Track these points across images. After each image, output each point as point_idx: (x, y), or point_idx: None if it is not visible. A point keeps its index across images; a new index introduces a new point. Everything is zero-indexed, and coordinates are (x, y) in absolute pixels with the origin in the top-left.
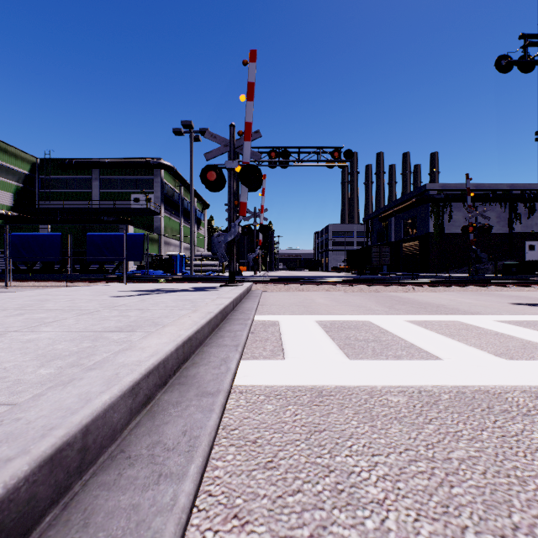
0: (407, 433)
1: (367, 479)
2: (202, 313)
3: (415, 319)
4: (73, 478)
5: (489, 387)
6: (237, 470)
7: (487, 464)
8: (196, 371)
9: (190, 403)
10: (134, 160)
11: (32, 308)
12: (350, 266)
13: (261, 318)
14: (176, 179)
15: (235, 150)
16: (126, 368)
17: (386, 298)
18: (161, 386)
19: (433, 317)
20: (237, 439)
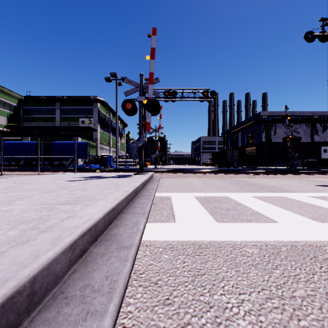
0: (261, 276)
1: (237, 313)
2: (121, 192)
3: (257, 195)
4: (22, 317)
5: (312, 242)
6: (144, 306)
7: (322, 301)
8: (117, 231)
9: (112, 255)
10: (81, 97)
11: (13, 189)
12: (213, 162)
13: (160, 194)
14: (107, 109)
15: (143, 90)
16: (68, 231)
17: (237, 182)
18: (93, 242)
19: (268, 194)
20: (144, 281)
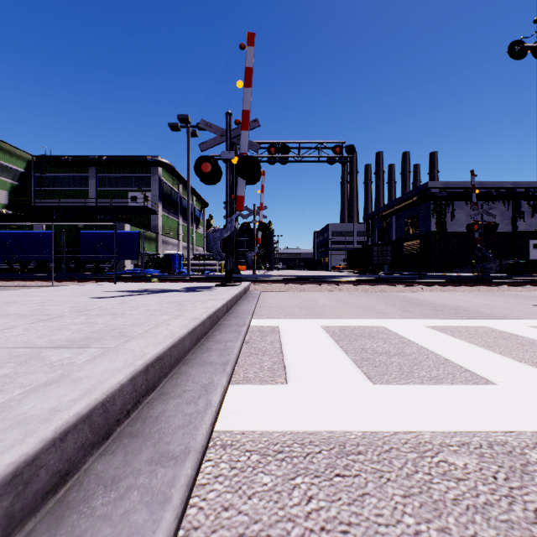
0: None
1: None
2: (184, 320)
3: (437, 325)
4: None
5: None
6: None
7: None
8: (161, 410)
9: (134, 482)
10: (131, 158)
11: None
12: (350, 265)
13: (259, 322)
14: (175, 177)
15: (232, 141)
16: (20, 429)
17: (395, 299)
18: (98, 443)
19: (456, 321)
20: None
